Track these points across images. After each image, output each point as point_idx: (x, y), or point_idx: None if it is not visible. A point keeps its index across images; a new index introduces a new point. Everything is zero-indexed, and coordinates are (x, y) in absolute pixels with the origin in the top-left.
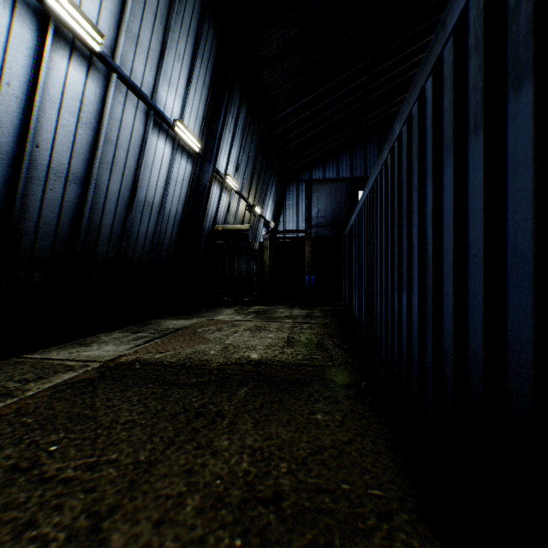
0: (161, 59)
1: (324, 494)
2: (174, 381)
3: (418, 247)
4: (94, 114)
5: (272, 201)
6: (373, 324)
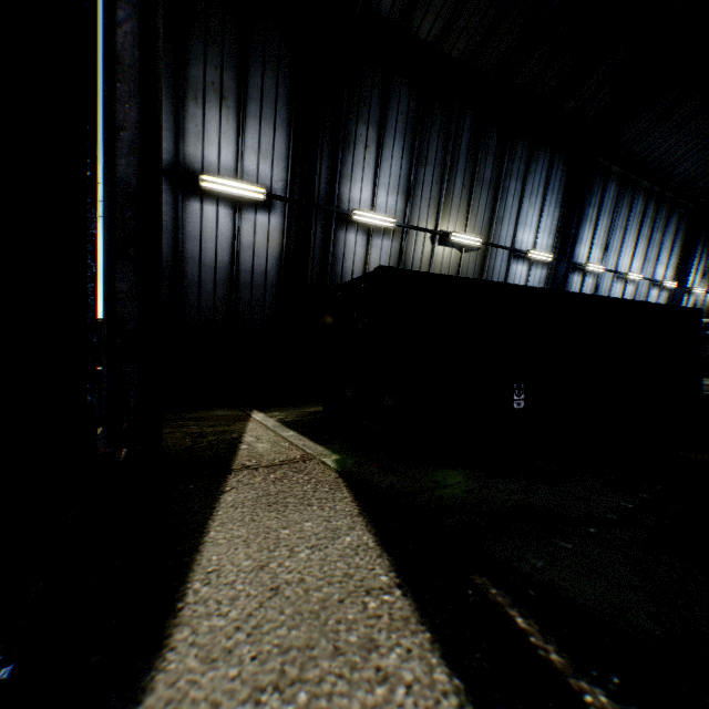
0: (656, 257)
1: None
2: None
3: None
4: (632, 296)
5: None
6: None
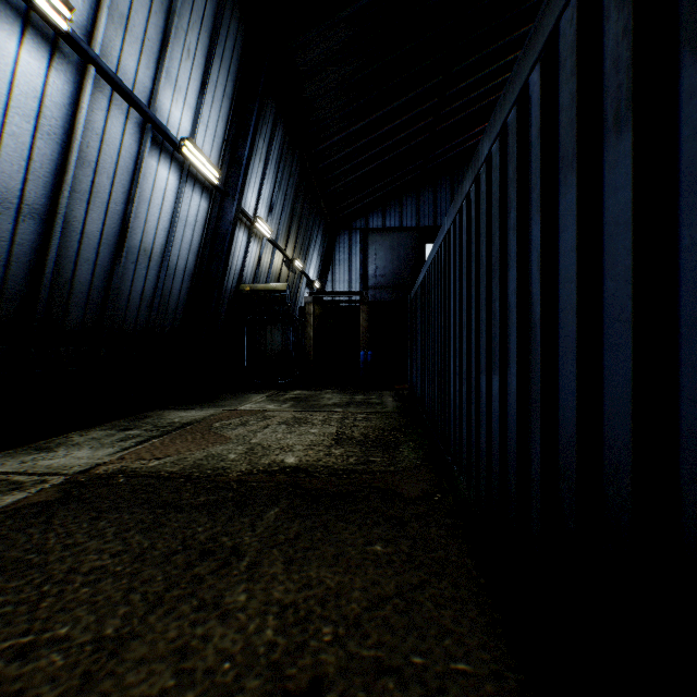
0: (163, 53)
1: (386, 676)
2: (173, 501)
3: (517, 309)
4: (62, 121)
5: (318, 254)
6: (450, 414)
